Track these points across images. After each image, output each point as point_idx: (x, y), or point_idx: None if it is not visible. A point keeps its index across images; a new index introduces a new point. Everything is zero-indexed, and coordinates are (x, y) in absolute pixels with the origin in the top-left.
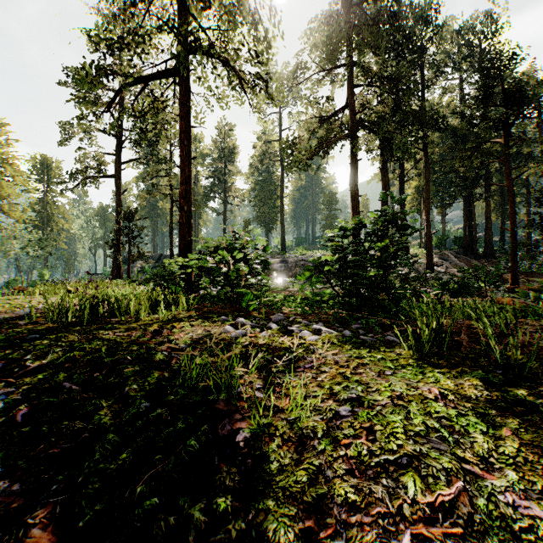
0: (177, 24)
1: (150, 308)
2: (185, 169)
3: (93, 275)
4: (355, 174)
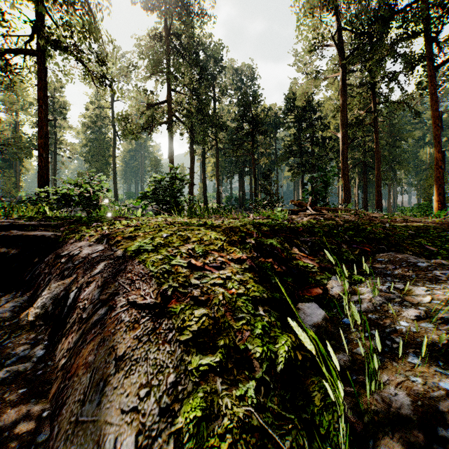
0: (35, 17)
1: None
2: (43, 127)
3: None
4: (172, 148)
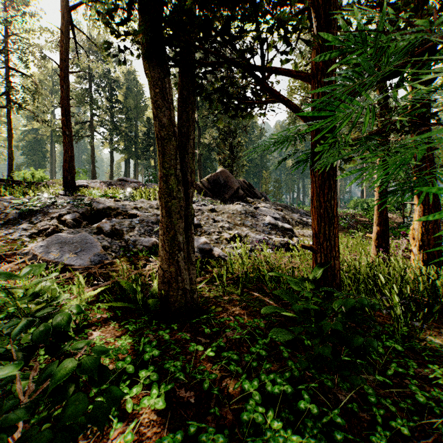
0: (7, 89)
1: None
2: (11, 144)
3: None
4: (93, 153)
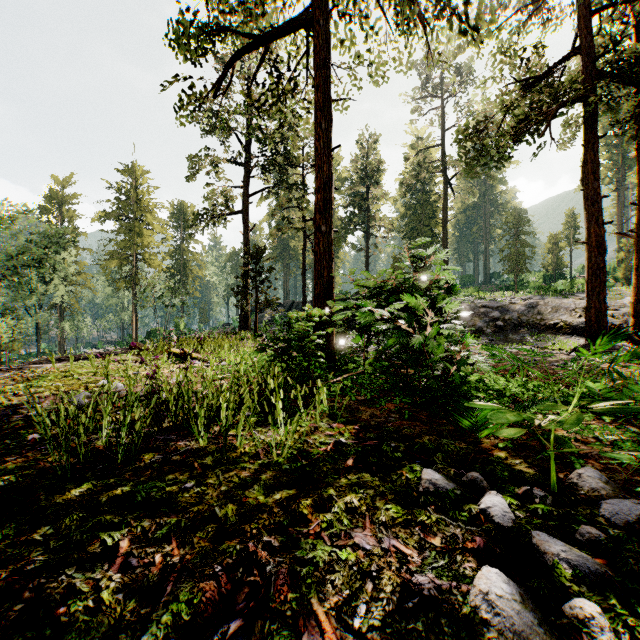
0: None
1: (262, 407)
2: (322, 166)
3: (224, 325)
4: (594, 161)
